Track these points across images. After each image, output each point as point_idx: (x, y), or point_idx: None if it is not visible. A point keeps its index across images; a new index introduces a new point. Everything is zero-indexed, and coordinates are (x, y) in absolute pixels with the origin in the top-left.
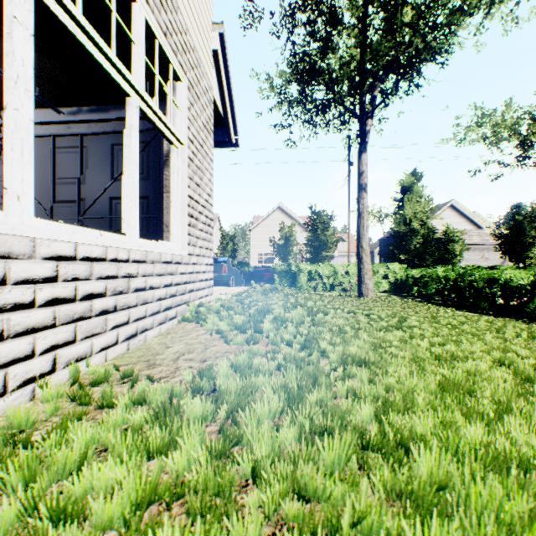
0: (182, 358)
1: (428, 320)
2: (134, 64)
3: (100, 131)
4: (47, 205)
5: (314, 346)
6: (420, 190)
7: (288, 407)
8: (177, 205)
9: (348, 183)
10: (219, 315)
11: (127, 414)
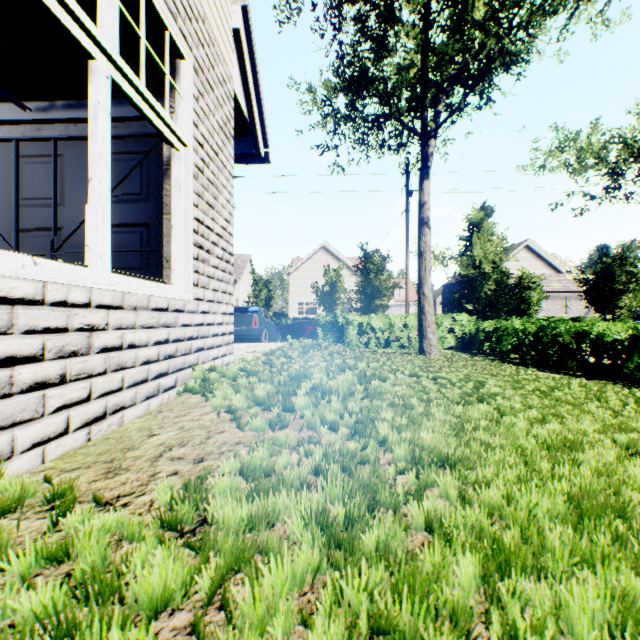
0: (167, 456)
1: (510, 385)
2: (101, 10)
3: (80, 134)
4: (8, 234)
5: (370, 432)
6: (490, 227)
7: (327, 572)
8: (179, 230)
9: (407, 218)
10: (236, 383)
11: (9, 599)
